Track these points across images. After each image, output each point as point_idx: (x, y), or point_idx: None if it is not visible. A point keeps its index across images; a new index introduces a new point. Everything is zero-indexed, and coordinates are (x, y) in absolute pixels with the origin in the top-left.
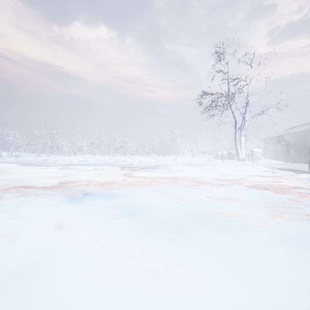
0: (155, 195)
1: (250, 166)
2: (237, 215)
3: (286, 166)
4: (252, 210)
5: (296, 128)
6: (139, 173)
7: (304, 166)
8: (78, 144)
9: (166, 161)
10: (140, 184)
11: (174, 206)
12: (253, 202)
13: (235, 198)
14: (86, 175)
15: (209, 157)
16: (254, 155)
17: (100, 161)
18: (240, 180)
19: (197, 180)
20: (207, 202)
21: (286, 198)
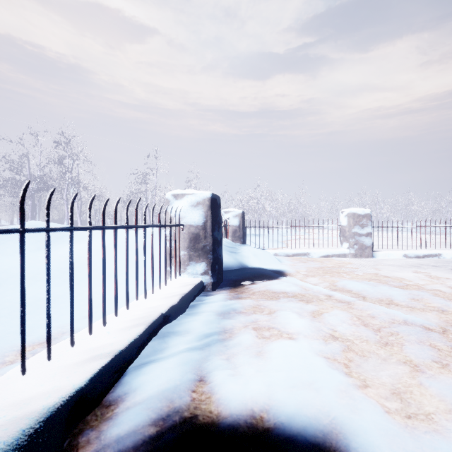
0: None
1: None
2: None
3: None
4: None
5: None
6: None
7: None
8: None
9: None
10: None
11: None
12: None
13: None
14: None
15: None
16: None
17: None
18: None
19: None
20: None
21: None
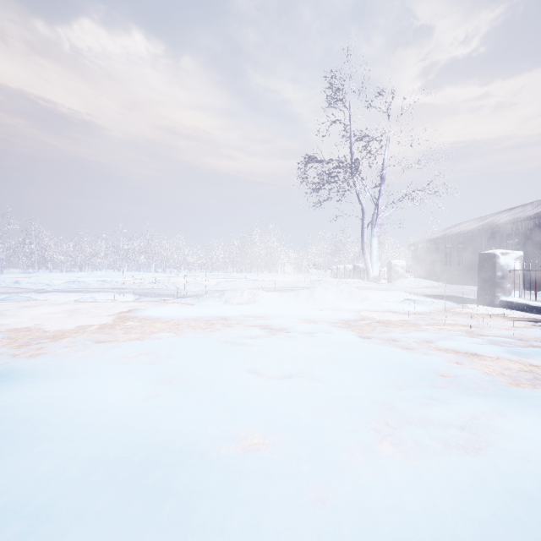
0: (117, 375)
1: (381, 291)
2: (279, 444)
3: (441, 290)
4: (331, 421)
5: (460, 226)
6: (159, 309)
7: (472, 290)
8: (86, 249)
9: (239, 282)
10: (128, 338)
11: (123, 416)
12: (347, 386)
13: (311, 376)
14: (37, 315)
15: (325, 274)
16: (392, 271)
17: (109, 283)
18: (351, 322)
19: (267, 324)
20: (231, 395)
21: (425, 369)
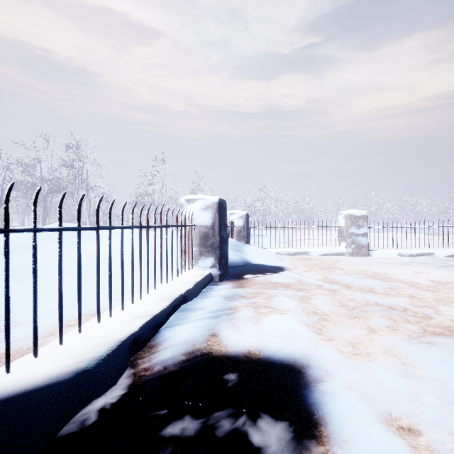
0: None
1: None
2: None
3: None
4: None
5: None
6: None
7: None
8: None
9: None
10: None
11: None
12: None
13: None
14: None
15: None
16: None
17: None
18: None
19: None
20: None
21: None
